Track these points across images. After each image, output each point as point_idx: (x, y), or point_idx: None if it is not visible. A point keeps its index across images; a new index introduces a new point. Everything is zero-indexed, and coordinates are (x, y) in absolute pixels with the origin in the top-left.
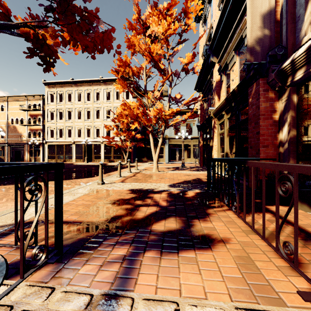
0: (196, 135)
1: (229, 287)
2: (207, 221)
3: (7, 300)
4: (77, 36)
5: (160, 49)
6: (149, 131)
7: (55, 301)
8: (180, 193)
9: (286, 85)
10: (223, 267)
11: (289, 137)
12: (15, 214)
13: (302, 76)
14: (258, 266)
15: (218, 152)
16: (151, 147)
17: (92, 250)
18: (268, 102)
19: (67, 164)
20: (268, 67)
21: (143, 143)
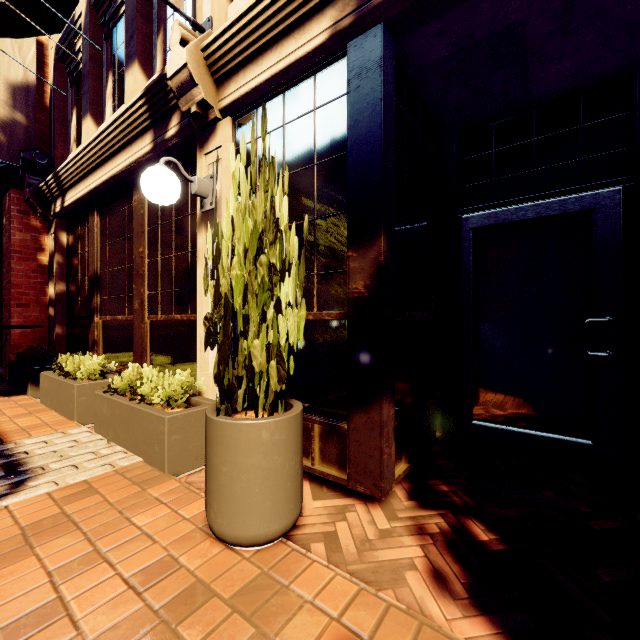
0: None
1: None
2: None
3: None
4: None
5: None
6: None
7: None
8: None
9: (51, 214)
10: None
11: (56, 293)
12: None
13: (61, 209)
14: None
15: None
16: None
17: None
18: (30, 233)
19: None
20: (22, 176)
21: None
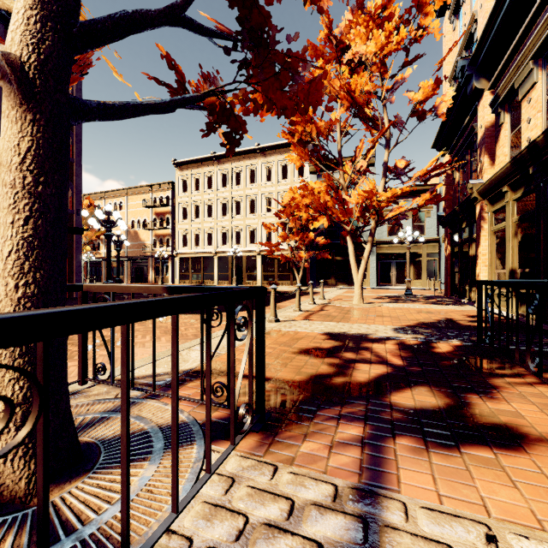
0: (432, 236)
1: None
2: (496, 399)
3: (222, 469)
4: (273, 95)
5: (367, 83)
6: (346, 231)
7: (285, 482)
8: (420, 345)
9: None
10: None
11: None
12: (201, 357)
13: None
14: None
15: (491, 269)
16: (351, 260)
17: (305, 422)
18: None
19: None
20: None
21: (328, 253)
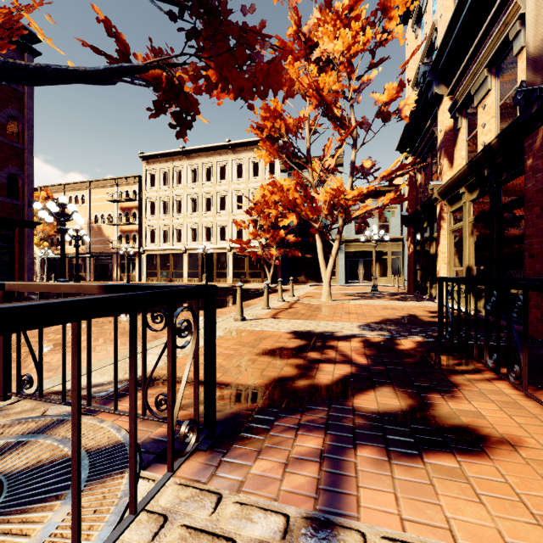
0: (397, 235)
1: None
2: (458, 398)
3: (154, 504)
4: (229, 74)
5: (335, 82)
6: (315, 229)
7: (229, 517)
8: (385, 342)
9: None
10: (526, 494)
11: None
12: (143, 365)
13: None
14: None
15: (450, 266)
16: (319, 257)
17: (260, 435)
18: None
19: None
20: None
21: (298, 250)
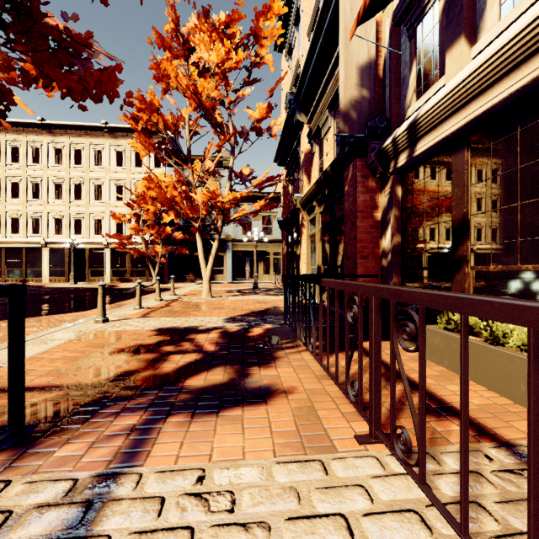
0: (278, 237)
1: (277, 444)
2: (271, 368)
3: None
4: (52, 72)
5: (214, 90)
6: (195, 228)
7: (13, 495)
8: (240, 331)
9: (389, 172)
10: (277, 422)
11: (393, 245)
12: None
13: (406, 162)
14: (321, 415)
15: (308, 265)
16: (200, 256)
17: (79, 424)
18: (369, 193)
19: (30, 288)
20: (367, 143)
21: (186, 248)
